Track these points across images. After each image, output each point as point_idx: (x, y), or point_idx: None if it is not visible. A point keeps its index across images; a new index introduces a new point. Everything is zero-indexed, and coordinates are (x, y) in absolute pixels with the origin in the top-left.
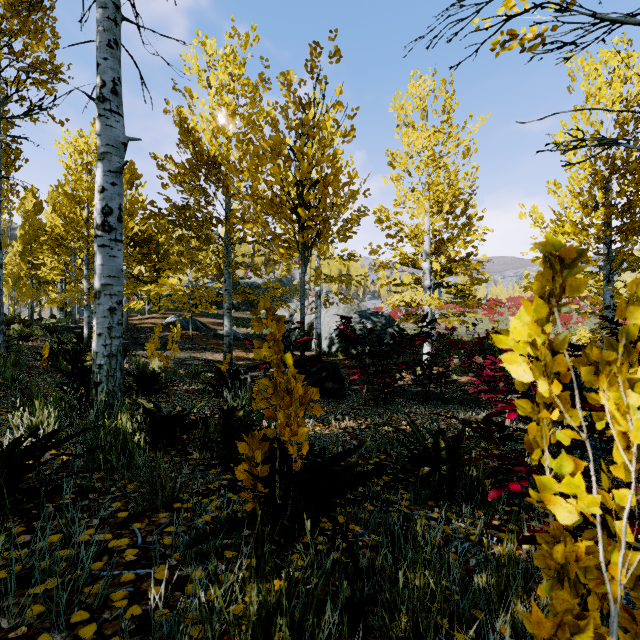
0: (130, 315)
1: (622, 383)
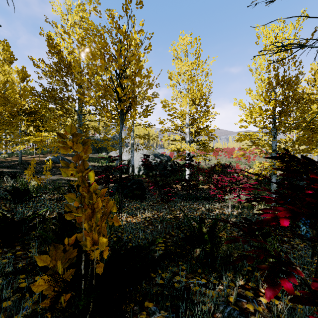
0: (24, 155)
1: None
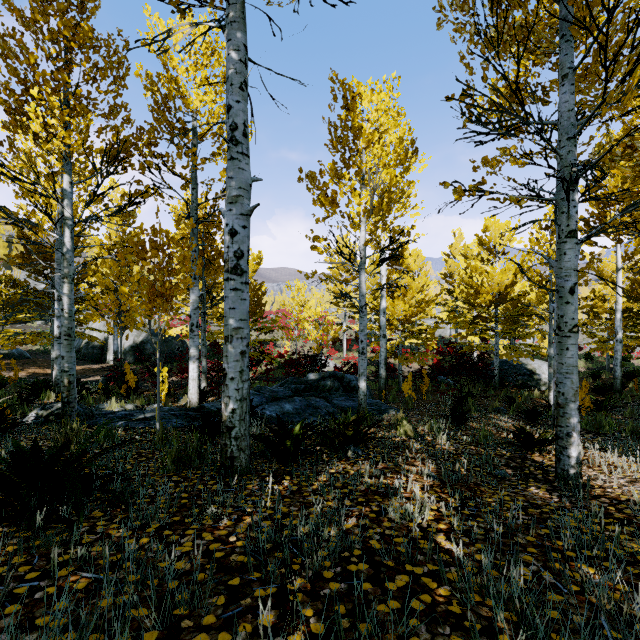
0: None
1: (165, 371)
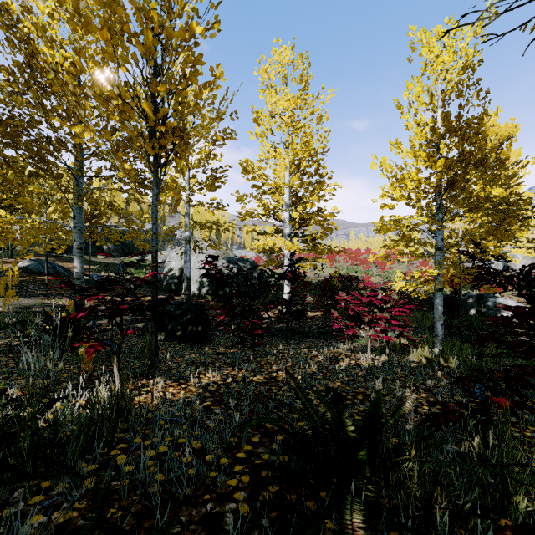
0: None
1: None
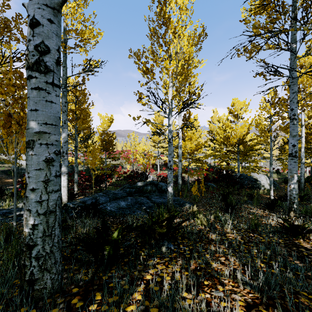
0: None
1: None
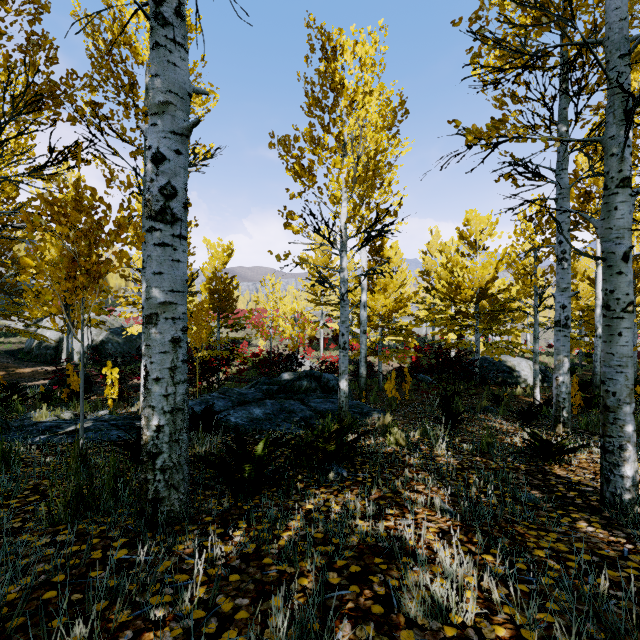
0: None
1: (115, 373)
